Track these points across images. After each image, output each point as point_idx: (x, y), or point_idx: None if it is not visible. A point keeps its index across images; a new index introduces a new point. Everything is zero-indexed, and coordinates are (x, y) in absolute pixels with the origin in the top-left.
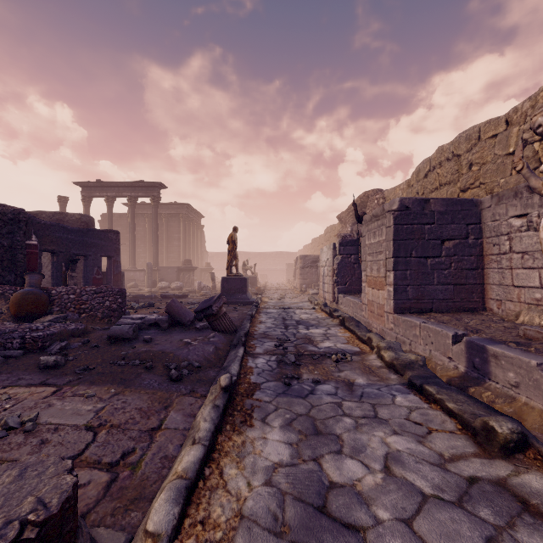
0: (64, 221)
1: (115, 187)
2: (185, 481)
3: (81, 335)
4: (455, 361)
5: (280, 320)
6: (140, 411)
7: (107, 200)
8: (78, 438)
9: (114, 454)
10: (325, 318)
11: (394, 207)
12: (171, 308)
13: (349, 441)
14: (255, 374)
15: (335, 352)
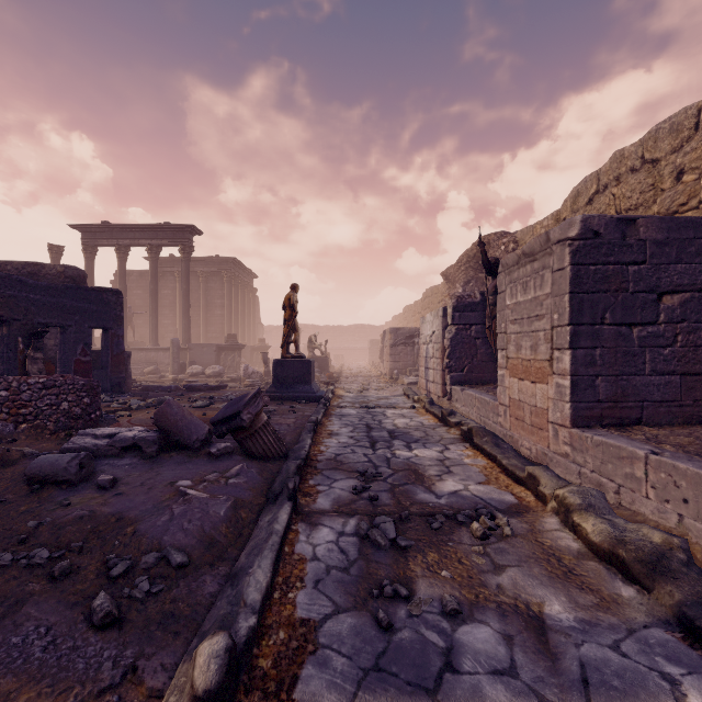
0: (40, 276)
1: (130, 233)
2: None
3: None
4: None
5: (362, 429)
6: None
7: (118, 251)
8: None
9: None
10: (435, 426)
11: (572, 233)
12: (164, 417)
13: None
14: (309, 585)
15: (474, 511)
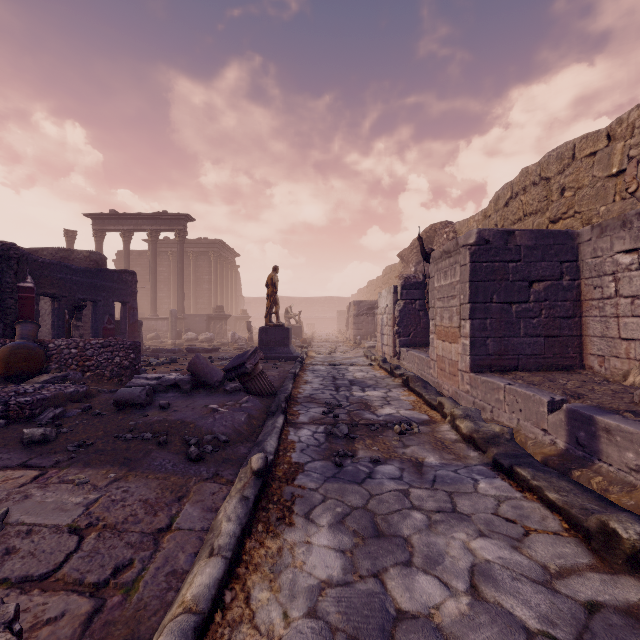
0: (70, 260)
1: (133, 220)
2: (194, 617)
3: (81, 399)
4: (551, 435)
5: (329, 379)
6: (145, 503)
7: (123, 235)
8: (57, 545)
9: (104, 569)
10: (384, 377)
11: (471, 240)
12: (195, 366)
13: (420, 547)
14: (298, 451)
15: (398, 421)
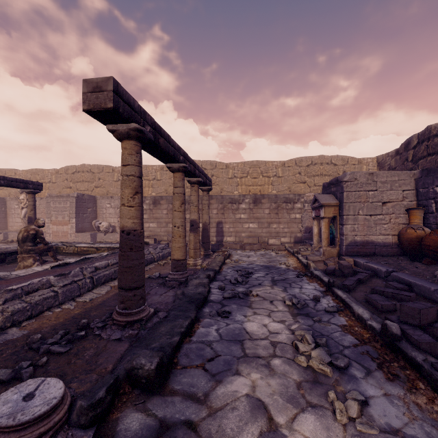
0: None
1: None
2: None
3: None
4: (1, 238)
5: None
6: None
7: None
8: None
9: None
10: None
11: None
12: None
13: None
14: None
15: None
